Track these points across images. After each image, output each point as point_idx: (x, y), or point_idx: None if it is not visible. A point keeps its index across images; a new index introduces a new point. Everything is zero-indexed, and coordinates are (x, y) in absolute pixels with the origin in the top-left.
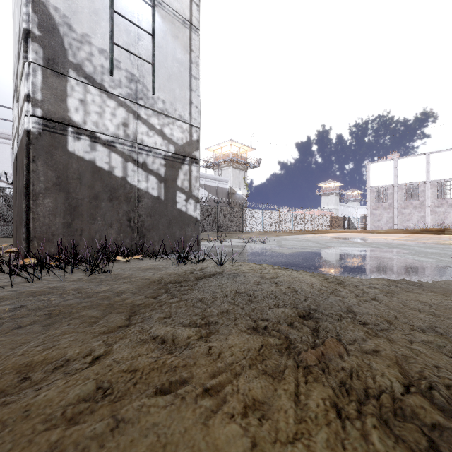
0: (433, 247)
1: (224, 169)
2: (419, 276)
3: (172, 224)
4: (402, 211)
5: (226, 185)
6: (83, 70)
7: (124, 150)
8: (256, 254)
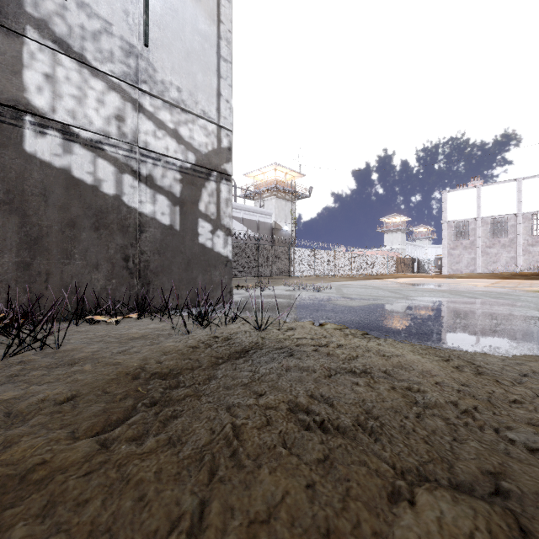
0: None
1: (266, 200)
2: None
3: (192, 265)
4: (487, 251)
5: (269, 219)
6: (51, 29)
7: (118, 156)
8: (311, 308)
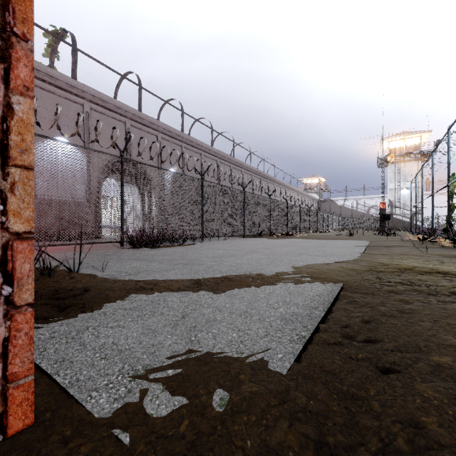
0: None
1: None
2: None
3: (412, 226)
4: None
5: None
6: (395, 206)
7: (402, 215)
8: None
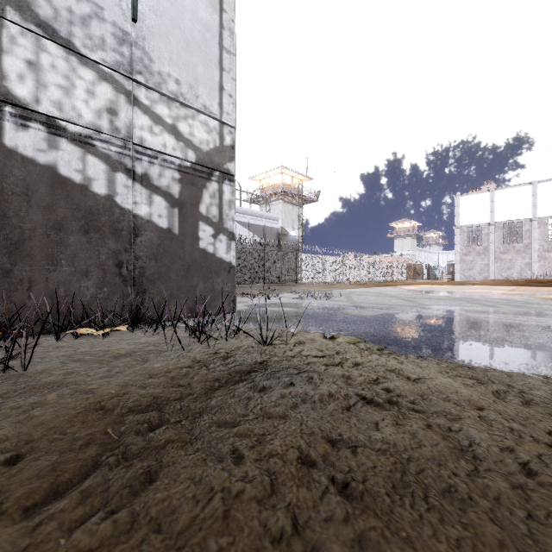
0: None
1: (273, 204)
2: None
3: (192, 272)
4: (501, 257)
5: (275, 224)
6: (34, 12)
7: (110, 153)
8: (320, 318)
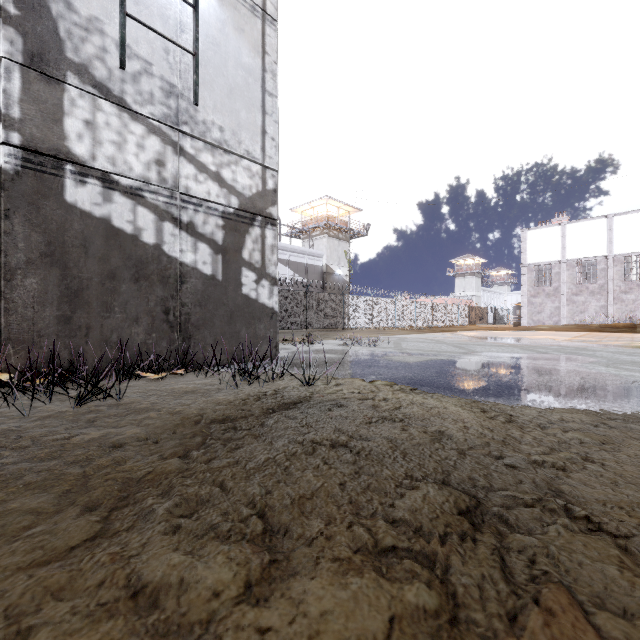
0: (630, 353)
1: (316, 239)
2: (635, 404)
3: (235, 318)
4: (574, 299)
5: (319, 261)
6: (91, 74)
7: (158, 203)
8: (363, 364)
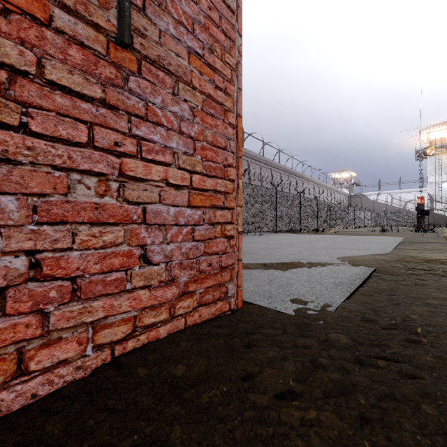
0: None
1: None
2: None
3: None
4: None
5: None
6: (436, 200)
7: (444, 210)
8: None
